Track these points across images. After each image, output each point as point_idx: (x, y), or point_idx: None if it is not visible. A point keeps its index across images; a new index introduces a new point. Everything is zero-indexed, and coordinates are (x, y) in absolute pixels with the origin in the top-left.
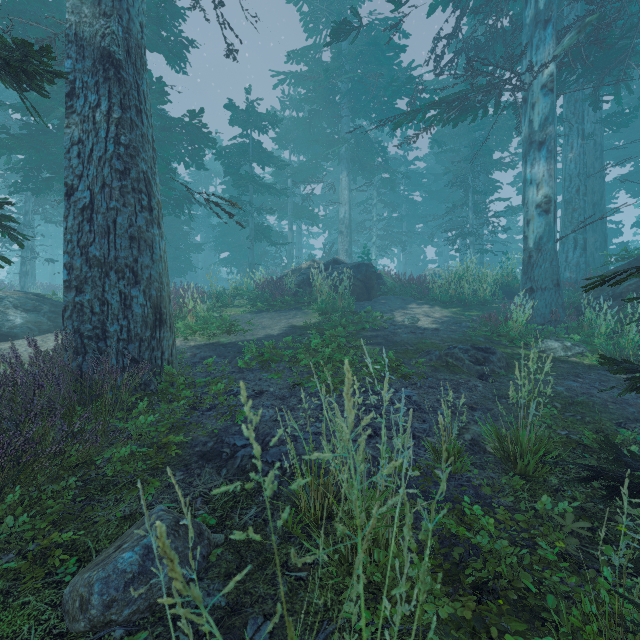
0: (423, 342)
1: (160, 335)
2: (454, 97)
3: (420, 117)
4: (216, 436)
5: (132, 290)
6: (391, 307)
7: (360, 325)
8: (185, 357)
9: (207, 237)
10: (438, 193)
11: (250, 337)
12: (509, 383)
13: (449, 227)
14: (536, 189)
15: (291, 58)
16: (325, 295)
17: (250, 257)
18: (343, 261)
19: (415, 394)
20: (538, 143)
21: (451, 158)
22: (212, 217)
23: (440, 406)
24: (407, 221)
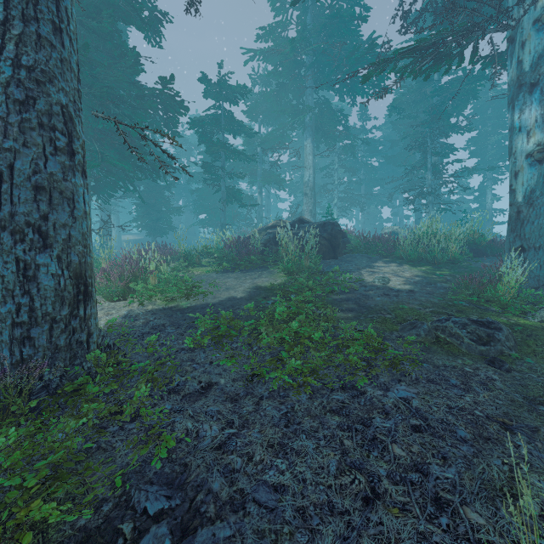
0: (400, 308)
1: (85, 311)
2: (429, 43)
3: (391, 68)
4: (123, 485)
5: (40, 256)
6: (358, 266)
7: (328, 287)
8: (131, 329)
9: (188, 201)
10: (395, 158)
11: (211, 300)
12: (533, 374)
13: (406, 188)
14: (526, 137)
15: (260, 37)
16: (291, 254)
17: (222, 218)
18: (308, 220)
19: (414, 396)
20: (529, 85)
21: (408, 125)
22: (193, 184)
23: (457, 422)
24: (365, 184)
